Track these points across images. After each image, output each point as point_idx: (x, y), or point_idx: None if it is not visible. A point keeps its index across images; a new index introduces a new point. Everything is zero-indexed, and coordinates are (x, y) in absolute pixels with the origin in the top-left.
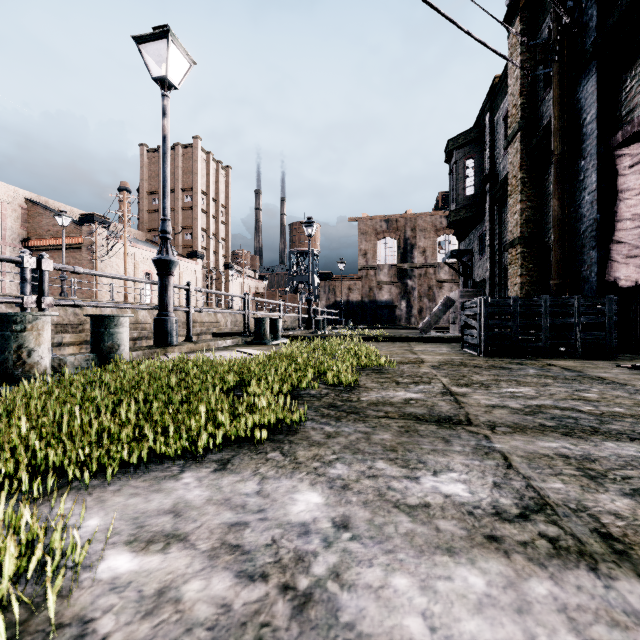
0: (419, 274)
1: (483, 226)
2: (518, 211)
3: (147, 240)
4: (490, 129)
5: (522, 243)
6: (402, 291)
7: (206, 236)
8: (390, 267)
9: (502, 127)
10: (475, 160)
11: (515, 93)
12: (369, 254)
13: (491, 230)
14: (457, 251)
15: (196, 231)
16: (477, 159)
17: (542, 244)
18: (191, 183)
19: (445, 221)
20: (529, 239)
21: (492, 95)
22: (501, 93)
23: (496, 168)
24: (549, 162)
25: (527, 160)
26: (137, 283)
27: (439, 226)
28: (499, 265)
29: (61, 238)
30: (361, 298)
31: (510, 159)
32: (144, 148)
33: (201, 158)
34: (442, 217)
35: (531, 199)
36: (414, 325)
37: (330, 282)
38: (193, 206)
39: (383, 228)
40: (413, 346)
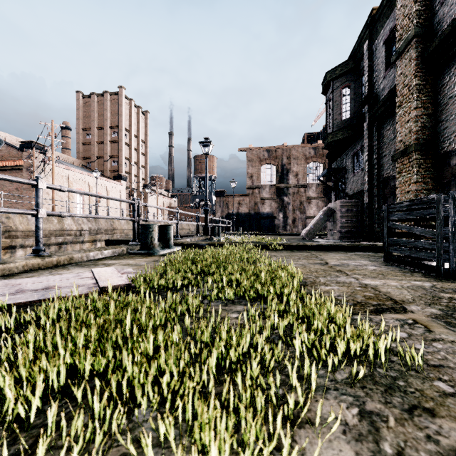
0: (293, 192)
1: (358, 145)
2: (412, 118)
3: (82, 166)
4: (368, 56)
5: (418, 150)
6: (280, 205)
7: (129, 163)
8: (271, 187)
9: (382, 50)
10: (351, 88)
11: (408, 3)
12: (254, 176)
13: (369, 146)
14: (332, 169)
15: (121, 159)
16: (352, 87)
17: (439, 150)
18: (117, 122)
19: (313, 151)
20: (425, 145)
21: (370, 25)
22: (382, 19)
23: (374, 90)
24: (451, 64)
25: (422, 67)
26: (71, 198)
27: (308, 155)
28: (378, 177)
29: (5, 161)
30: (248, 211)
31: (400, 70)
32: (80, 94)
33: (125, 103)
34: (310, 148)
35: (426, 106)
36: (289, 232)
37: (224, 198)
38: (118, 140)
39: (265, 156)
40: (320, 257)
